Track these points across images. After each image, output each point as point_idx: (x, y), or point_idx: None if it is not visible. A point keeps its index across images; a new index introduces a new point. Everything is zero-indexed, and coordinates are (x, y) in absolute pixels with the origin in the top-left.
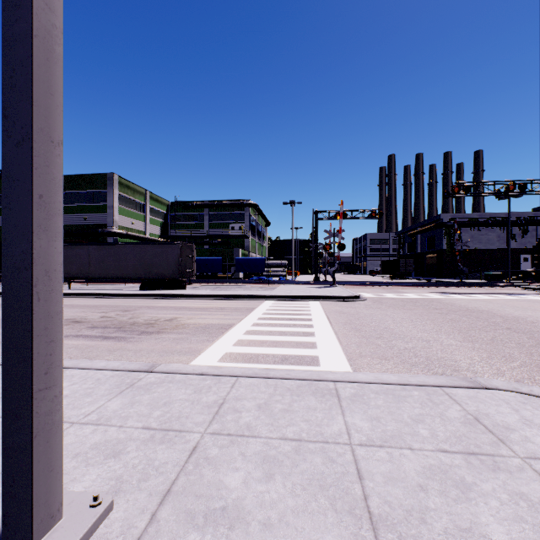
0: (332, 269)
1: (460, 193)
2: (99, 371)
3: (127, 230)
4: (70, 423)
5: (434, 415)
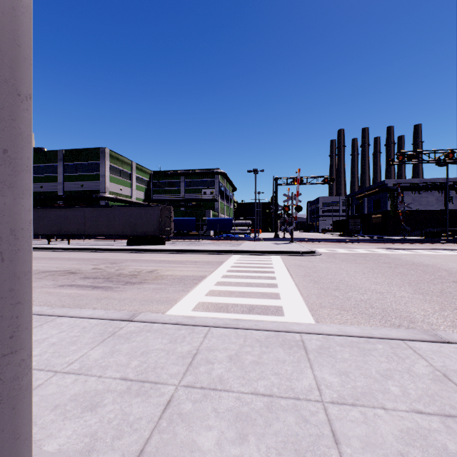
0: (291, 228)
1: (404, 161)
2: (85, 319)
3: (117, 195)
4: (54, 371)
5: (401, 371)
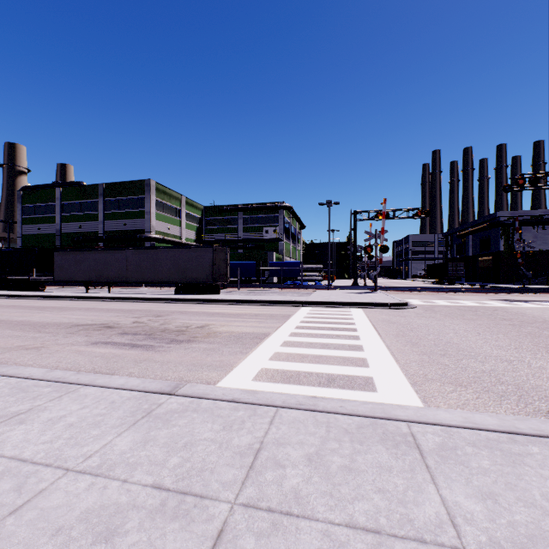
0: (374, 273)
1: (525, 186)
2: (115, 391)
3: (164, 235)
4: (64, 469)
5: None
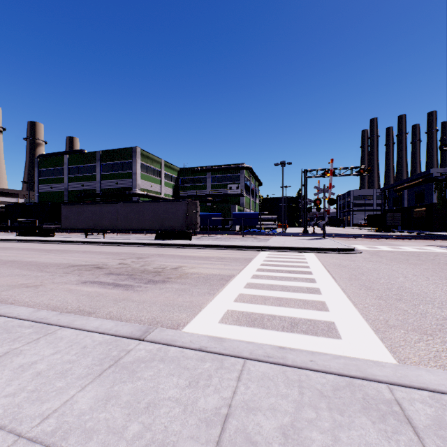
0: (322, 222)
1: None
2: (89, 334)
3: (147, 192)
4: (16, 434)
5: None
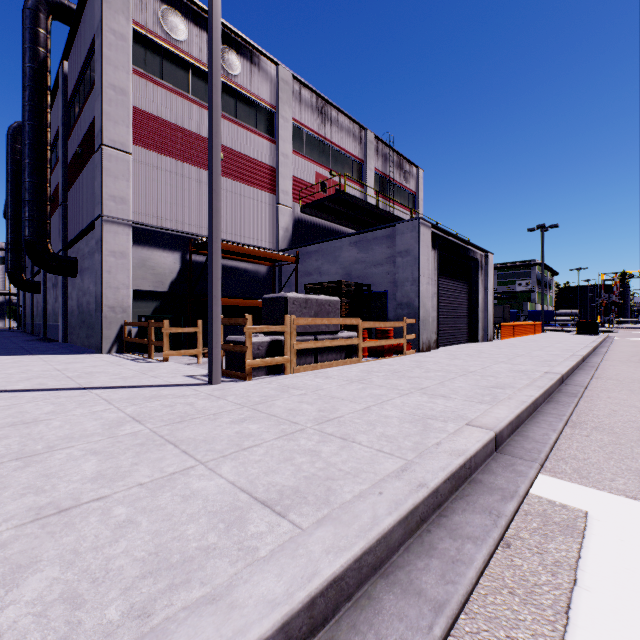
0: (607, 318)
1: None
2: None
3: None
4: None
5: None
